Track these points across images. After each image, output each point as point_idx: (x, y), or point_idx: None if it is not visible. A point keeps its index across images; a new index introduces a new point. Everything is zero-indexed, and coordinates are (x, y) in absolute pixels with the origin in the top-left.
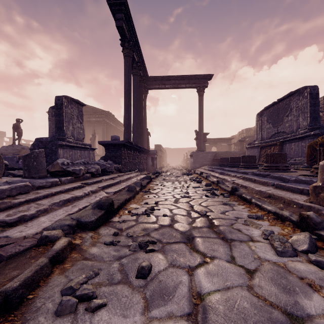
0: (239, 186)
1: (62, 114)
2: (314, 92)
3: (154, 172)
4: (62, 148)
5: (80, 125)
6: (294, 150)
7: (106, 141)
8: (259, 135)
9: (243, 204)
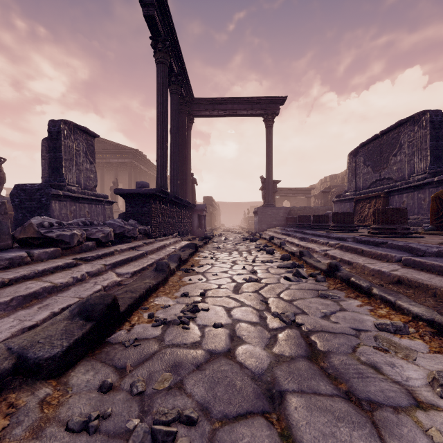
0: (337, 261)
1: (59, 147)
2: (437, 120)
3: (202, 237)
4: (58, 200)
5: (89, 167)
6: (406, 204)
7: (126, 189)
8: (352, 183)
9: (356, 297)
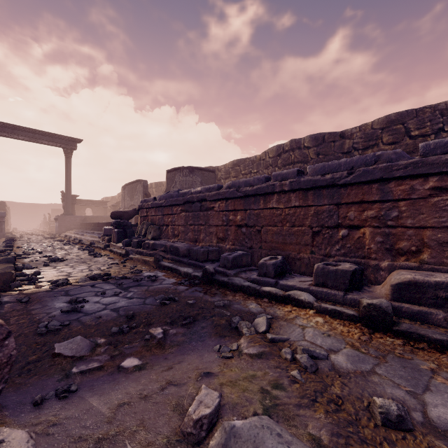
0: (86, 240)
1: None
2: (146, 185)
3: (9, 238)
4: None
5: None
6: None
7: None
8: (123, 204)
9: (81, 245)
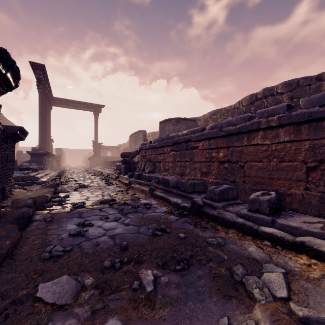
0: (105, 173)
1: None
2: (145, 134)
3: (62, 170)
4: None
5: None
6: None
7: (32, 151)
8: (130, 148)
9: (101, 176)
